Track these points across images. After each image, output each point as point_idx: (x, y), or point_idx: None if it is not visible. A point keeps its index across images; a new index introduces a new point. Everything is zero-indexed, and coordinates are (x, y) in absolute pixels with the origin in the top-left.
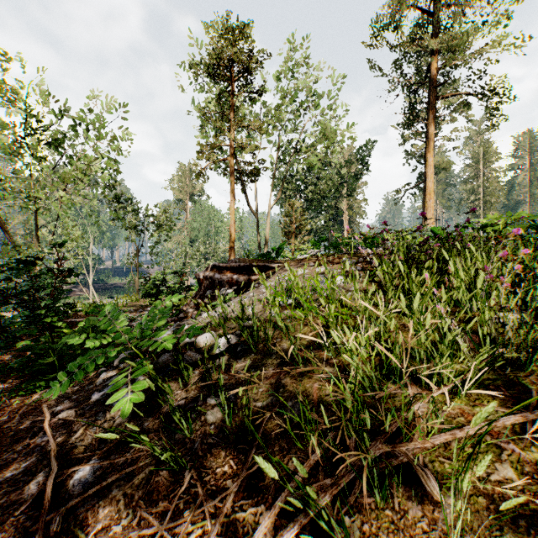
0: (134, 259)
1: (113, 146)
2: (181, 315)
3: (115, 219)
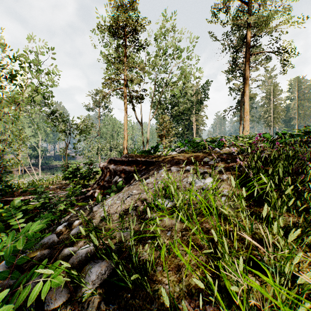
0: (64, 151)
1: (48, 79)
2: (87, 194)
3: (51, 126)
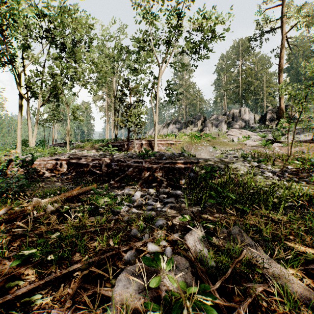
0: None
1: None
2: None
3: None
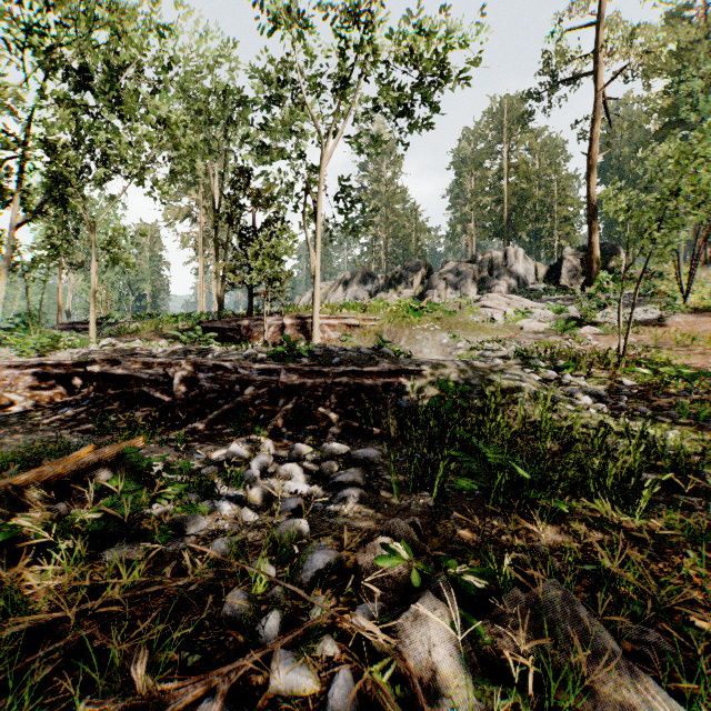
0: None
1: None
2: None
3: None
